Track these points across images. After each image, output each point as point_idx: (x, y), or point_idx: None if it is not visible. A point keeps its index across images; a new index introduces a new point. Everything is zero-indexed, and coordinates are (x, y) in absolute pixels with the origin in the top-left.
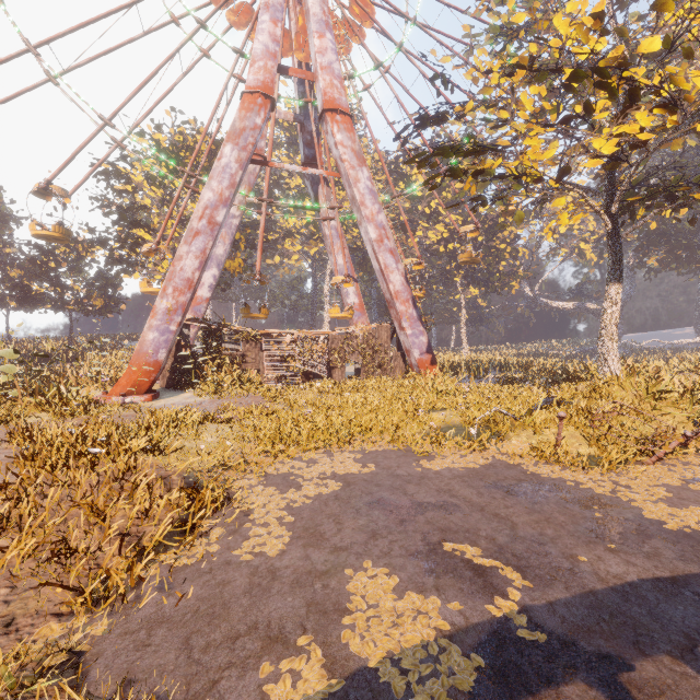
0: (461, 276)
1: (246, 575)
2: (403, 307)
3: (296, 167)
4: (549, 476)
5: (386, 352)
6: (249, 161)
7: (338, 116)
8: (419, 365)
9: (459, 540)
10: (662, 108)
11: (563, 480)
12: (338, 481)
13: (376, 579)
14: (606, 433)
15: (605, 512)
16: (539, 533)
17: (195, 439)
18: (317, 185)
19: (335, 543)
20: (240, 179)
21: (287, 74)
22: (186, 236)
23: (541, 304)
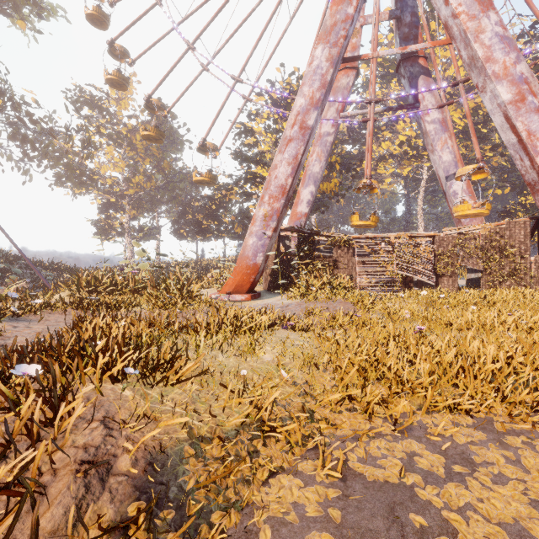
0: None
1: None
2: None
3: (393, 50)
4: None
5: (523, 256)
6: (341, 60)
7: None
8: None
9: None
10: None
11: None
12: None
13: None
14: None
15: None
16: None
17: (247, 353)
18: (416, 79)
19: None
20: (330, 79)
21: None
22: (280, 146)
23: None
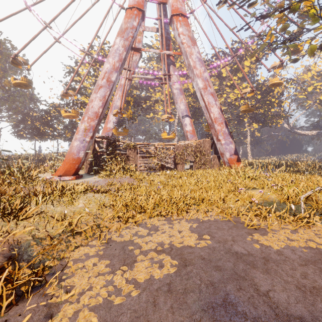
0: (247, 118)
1: None
2: (219, 127)
3: (156, 50)
4: None
5: (208, 155)
6: (130, 48)
7: (180, 17)
8: (229, 162)
9: None
10: None
11: None
12: (174, 257)
13: None
14: None
15: None
16: None
17: (69, 204)
18: (169, 66)
19: None
20: (124, 57)
21: (151, 0)
22: (95, 89)
23: (295, 133)
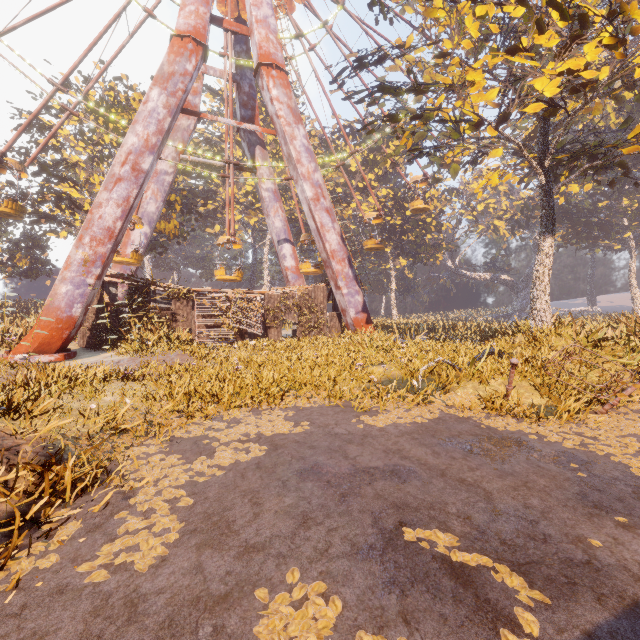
0: (391, 247)
1: (82, 617)
2: (339, 267)
3: (231, 121)
4: (506, 429)
5: (322, 312)
6: (180, 110)
7: (274, 71)
8: (355, 324)
9: (424, 523)
10: (612, 37)
11: (524, 433)
12: (263, 444)
13: (306, 606)
14: (556, 382)
15: (587, 471)
16: (523, 504)
17: (89, 398)
18: (254, 147)
19: (247, 538)
20: (168, 127)
21: (221, 26)
22: (106, 182)
23: (461, 275)
